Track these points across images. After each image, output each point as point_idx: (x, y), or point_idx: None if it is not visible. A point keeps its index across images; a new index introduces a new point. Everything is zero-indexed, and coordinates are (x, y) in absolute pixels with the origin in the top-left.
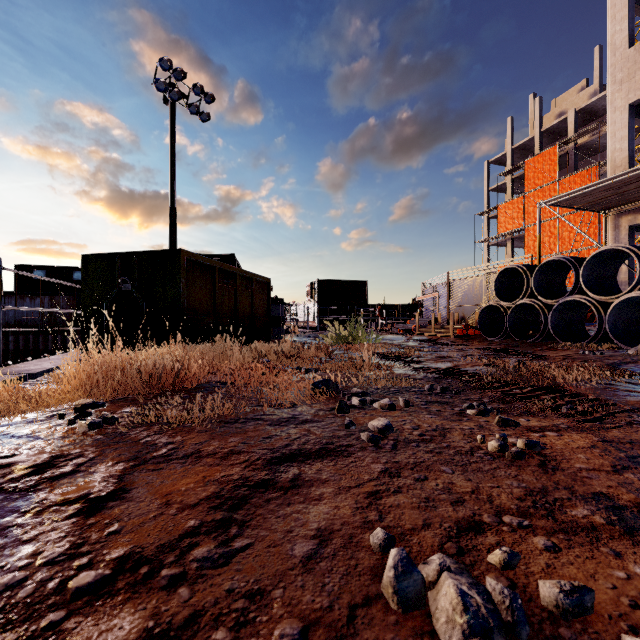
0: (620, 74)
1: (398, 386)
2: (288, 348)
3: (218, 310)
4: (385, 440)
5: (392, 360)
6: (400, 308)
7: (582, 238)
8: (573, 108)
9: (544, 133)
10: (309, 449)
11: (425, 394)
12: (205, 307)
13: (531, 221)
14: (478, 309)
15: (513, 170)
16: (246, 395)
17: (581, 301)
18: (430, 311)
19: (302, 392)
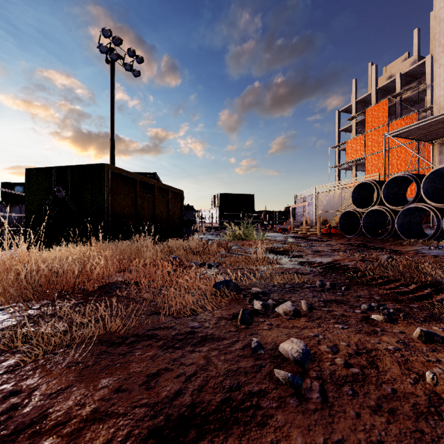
0: (443, 39)
1: (291, 282)
2: (195, 245)
3: (139, 214)
4: (307, 379)
5: (279, 254)
6: (277, 213)
7: (406, 164)
8: (399, 72)
9: (378, 90)
10: (207, 404)
11: (318, 291)
12: (128, 211)
13: (369, 152)
14: (337, 214)
15: (357, 116)
16: (147, 298)
17: (420, 207)
18: (300, 215)
19: (204, 292)
